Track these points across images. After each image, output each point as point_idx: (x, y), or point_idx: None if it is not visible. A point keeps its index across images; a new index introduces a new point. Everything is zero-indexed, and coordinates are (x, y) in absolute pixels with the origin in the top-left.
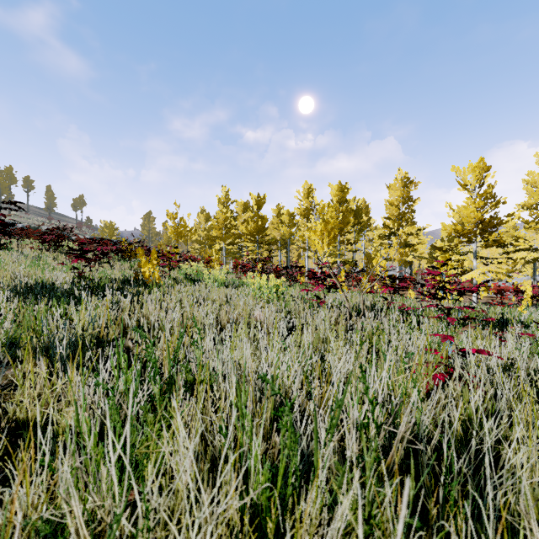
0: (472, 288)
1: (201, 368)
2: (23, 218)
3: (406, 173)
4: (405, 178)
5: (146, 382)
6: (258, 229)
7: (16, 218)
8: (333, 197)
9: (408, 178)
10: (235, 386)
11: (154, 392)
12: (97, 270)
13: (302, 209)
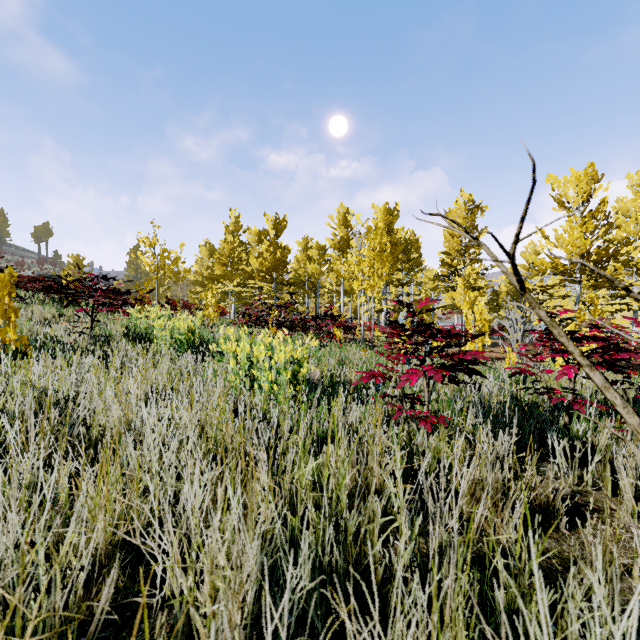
0: None
1: None
2: None
3: (471, 195)
4: (469, 201)
5: None
6: (275, 263)
7: None
8: (379, 222)
9: (472, 201)
10: None
11: None
12: None
13: (337, 240)
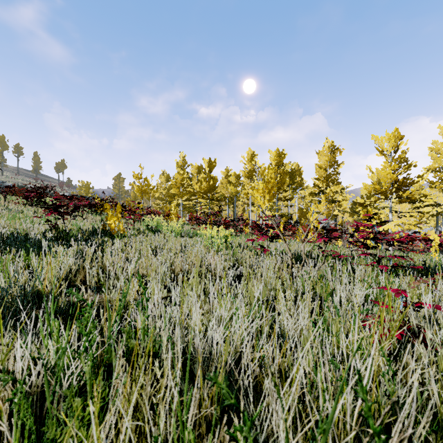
0: (400, 239)
1: (145, 331)
2: (13, 179)
3: (332, 142)
4: (332, 145)
5: (81, 351)
6: (209, 188)
7: (8, 179)
8: (272, 161)
9: (334, 145)
10: (183, 347)
11: (84, 368)
12: (69, 222)
13: (246, 171)
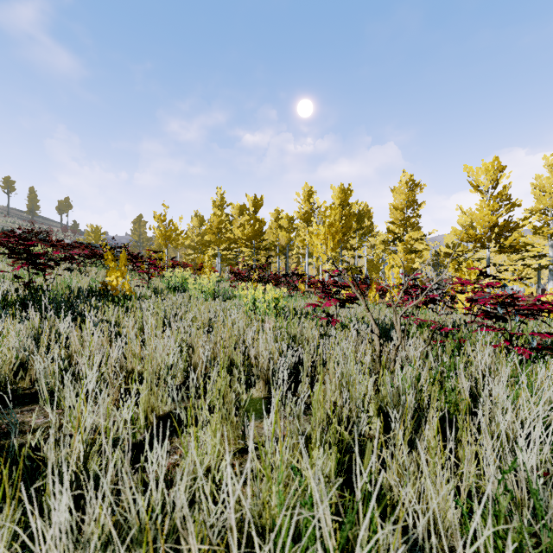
0: (543, 305)
1: None
2: (1, 221)
3: (411, 176)
4: (410, 180)
5: None
6: (254, 233)
7: None
8: (336, 200)
9: (413, 180)
10: None
11: None
12: (53, 279)
13: (302, 212)
